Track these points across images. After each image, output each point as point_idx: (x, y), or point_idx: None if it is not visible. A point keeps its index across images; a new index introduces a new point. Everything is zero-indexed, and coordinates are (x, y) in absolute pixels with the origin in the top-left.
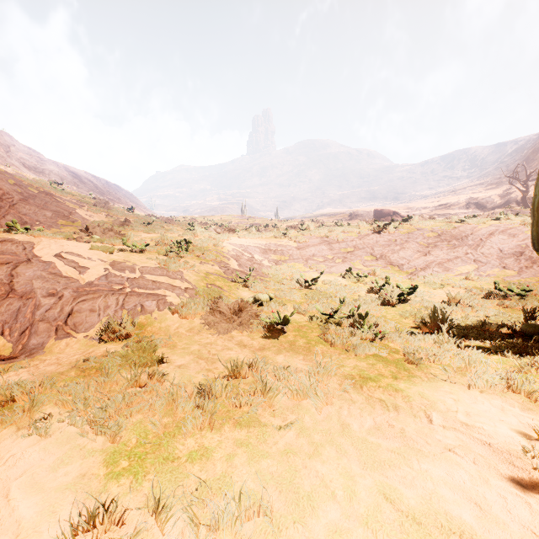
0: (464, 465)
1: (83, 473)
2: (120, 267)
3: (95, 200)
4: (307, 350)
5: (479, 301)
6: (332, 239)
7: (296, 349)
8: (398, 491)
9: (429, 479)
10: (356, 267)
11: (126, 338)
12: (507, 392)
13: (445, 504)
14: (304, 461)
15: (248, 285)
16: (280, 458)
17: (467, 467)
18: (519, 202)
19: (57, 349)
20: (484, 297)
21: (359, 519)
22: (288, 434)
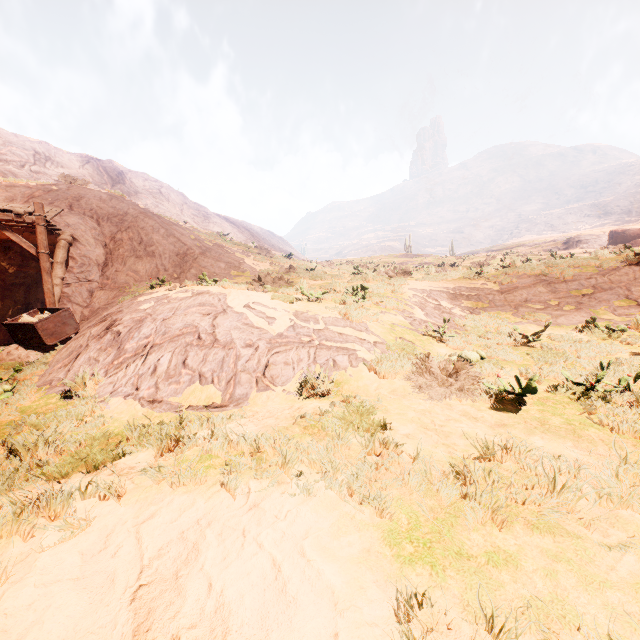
0: None
1: (366, 548)
2: (304, 317)
3: (257, 248)
4: (575, 434)
5: None
6: (553, 277)
7: (553, 430)
8: None
9: None
10: (601, 316)
11: (325, 396)
12: None
13: None
14: None
15: (443, 339)
16: (635, 594)
17: None
18: None
19: (260, 401)
20: None
21: None
22: (626, 559)
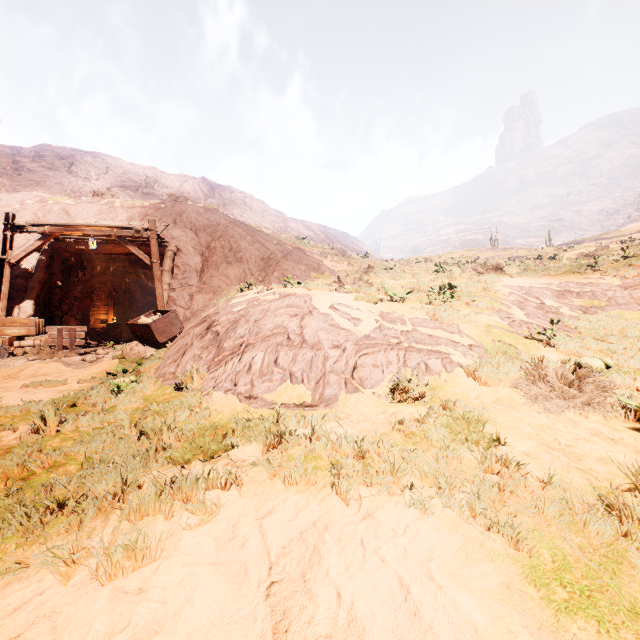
0: None
1: (505, 583)
2: (390, 318)
3: (333, 249)
4: None
5: None
6: None
7: None
8: None
9: None
10: None
11: (418, 402)
12: None
13: None
14: None
15: (551, 343)
16: None
17: None
18: None
19: (349, 403)
20: None
21: None
22: None
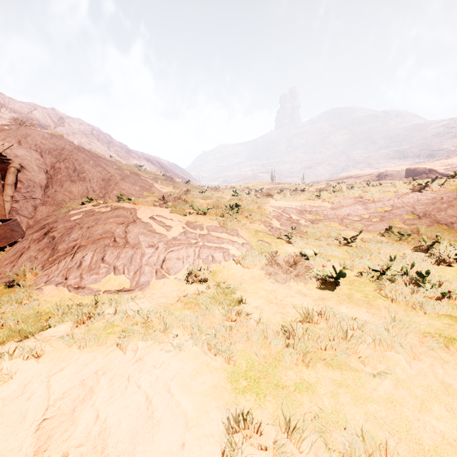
0: None
1: (215, 385)
2: (193, 226)
3: (164, 176)
4: (368, 304)
5: None
6: (366, 199)
7: (355, 301)
8: None
9: None
10: (396, 225)
11: (204, 281)
12: None
13: None
14: (414, 413)
15: (291, 241)
16: (386, 405)
17: None
18: None
19: (158, 286)
20: None
21: None
22: (384, 383)
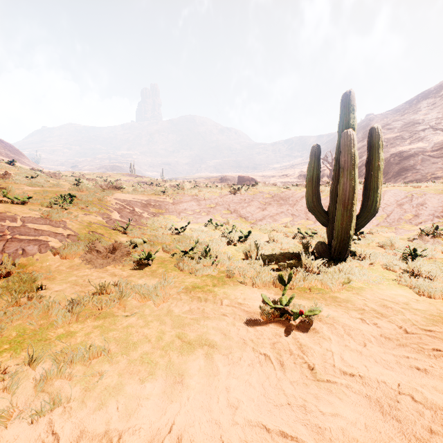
0: (227, 319)
1: None
2: (0, 217)
3: None
4: (163, 275)
5: (288, 241)
6: (200, 197)
7: (155, 275)
8: (186, 334)
9: (205, 327)
10: (216, 218)
11: (7, 277)
12: (272, 287)
13: (209, 336)
14: (137, 329)
15: (127, 232)
16: (123, 330)
17: (228, 320)
18: (328, 176)
19: None
20: (293, 238)
21: (160, 347)
22: (131, 319)
